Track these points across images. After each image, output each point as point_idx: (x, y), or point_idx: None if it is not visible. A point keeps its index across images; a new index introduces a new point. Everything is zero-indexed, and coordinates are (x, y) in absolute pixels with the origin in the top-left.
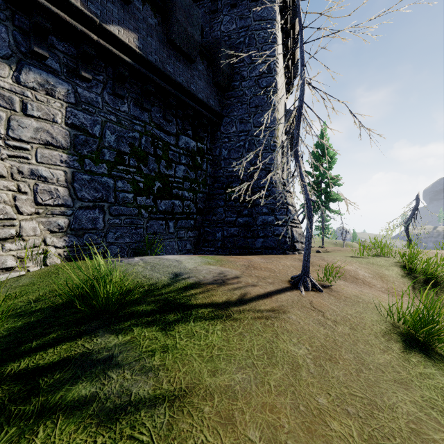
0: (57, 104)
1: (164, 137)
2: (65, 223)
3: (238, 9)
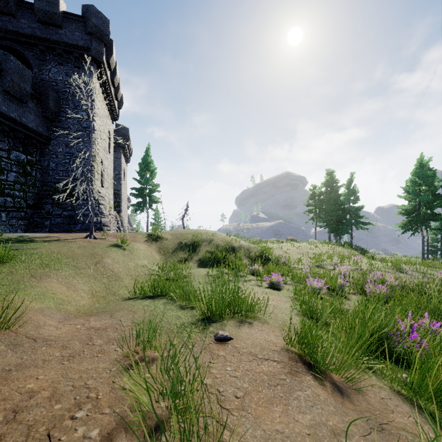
0: None
1: None
2: None
3: (64, 67)
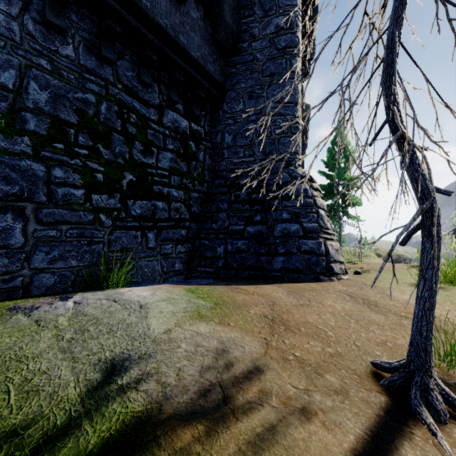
0: None
1: (140, 108)
2: None
3: None
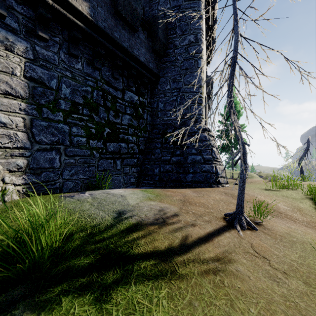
0: (16, 59)
1: (113, 92)
2: (24, 163)
3: None
